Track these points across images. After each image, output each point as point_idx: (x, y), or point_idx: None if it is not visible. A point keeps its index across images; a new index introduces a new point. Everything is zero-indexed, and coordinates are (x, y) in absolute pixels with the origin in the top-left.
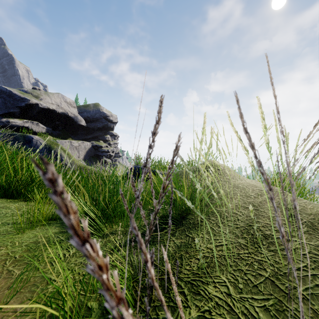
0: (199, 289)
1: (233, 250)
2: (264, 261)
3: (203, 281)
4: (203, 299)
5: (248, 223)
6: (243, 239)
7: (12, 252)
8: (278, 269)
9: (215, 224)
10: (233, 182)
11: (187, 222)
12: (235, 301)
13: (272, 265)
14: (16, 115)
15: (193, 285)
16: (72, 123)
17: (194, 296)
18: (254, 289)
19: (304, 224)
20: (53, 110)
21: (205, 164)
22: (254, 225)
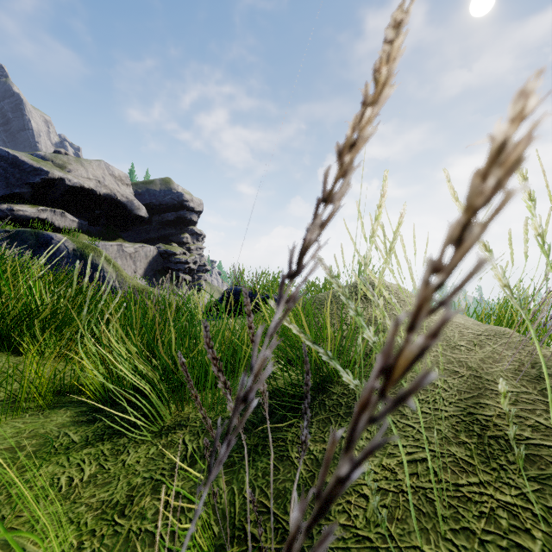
0: None
1: (442, 476)
2: (522, 508)
3: None
4: None
5: (466, 408)
6: (462, 446)
7: None
8: None
9: None
10: None
11: (333, 401)
12: None
13: (543, 519)
14: (25, 198)
15: None
16: (123, 212)
17: None
18: None
19: None
20: (90, 190)
21: (380, 282)
22: (479, 413)
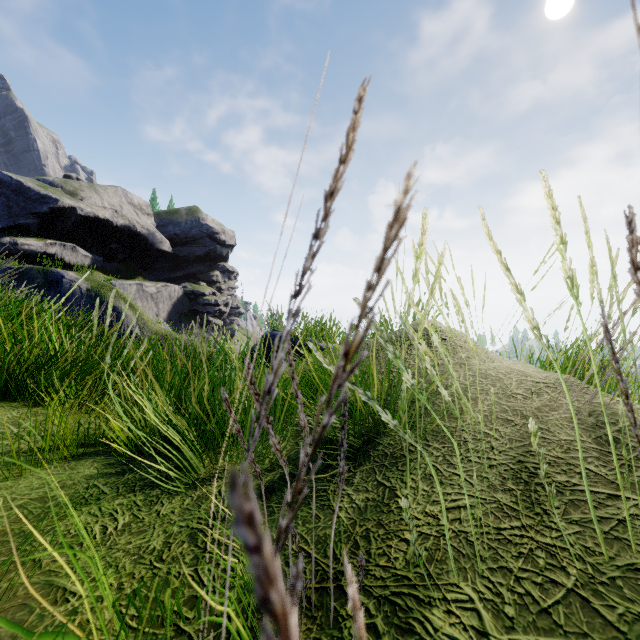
0: (411, 619)
1: (484, 521)
2: (561, 549)
3: (420, 597)
4: None
5: (516, 456)
6: (508, 492)
7: None
8: (595, 568)
9: (441, 457)
10: (474, 366)
11: (378, 452)
12: None
13: (579, 558)
14: (30, 230)
15: (396, 607)
16: (143, 247)
17: (399, 638)
18: (542, 619)
19: None
20: (106, 220)
21: (422, 324)
22: (529, 461)
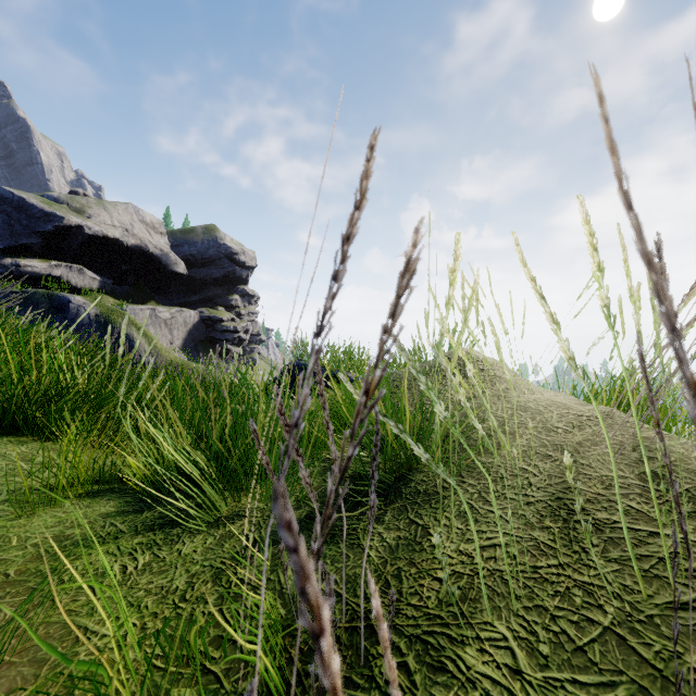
0: (444, 657)
1: (520, 559)
2: (599, 587)
3: (453, 636)
4: (453, 684)
5: (555, 493)
6: (545, 530)
7: (1, 562)
8: (632, 606)
9: (477, 494)
10: (513, 398)
11: (411, 489)
12: (531, 688)
13: (617, 596)
14: (34, 251)
15: (428, 646)
16: (156, 268)
17: (431, 676)
18: (577, 657)
19: (687, 496)
20: (116, 240)
21: (455, 354)
22: (568, 498)
